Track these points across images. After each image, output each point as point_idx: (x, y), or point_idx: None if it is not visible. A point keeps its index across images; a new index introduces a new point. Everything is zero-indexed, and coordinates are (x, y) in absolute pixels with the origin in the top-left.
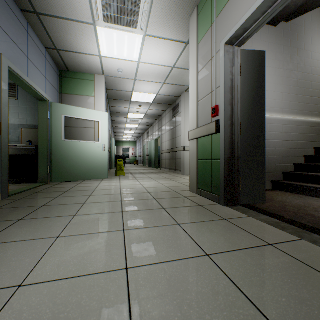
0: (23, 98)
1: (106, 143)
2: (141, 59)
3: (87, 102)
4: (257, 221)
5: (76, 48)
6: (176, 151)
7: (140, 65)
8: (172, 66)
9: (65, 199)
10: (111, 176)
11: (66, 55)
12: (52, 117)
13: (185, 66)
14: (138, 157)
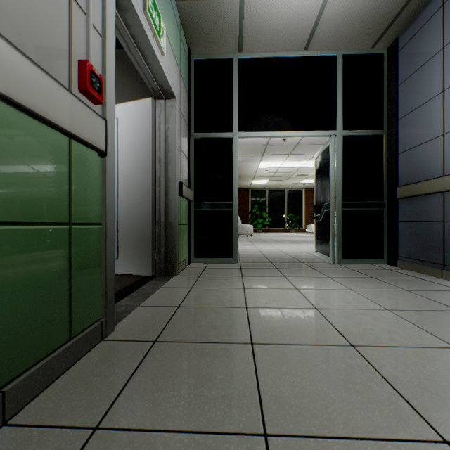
0: None
1: None
2: None
3: None
4: (150, 300)
5: None
6: None
7: None
8: None
9: None
10: None
11: None
12: None
13: None
14: None
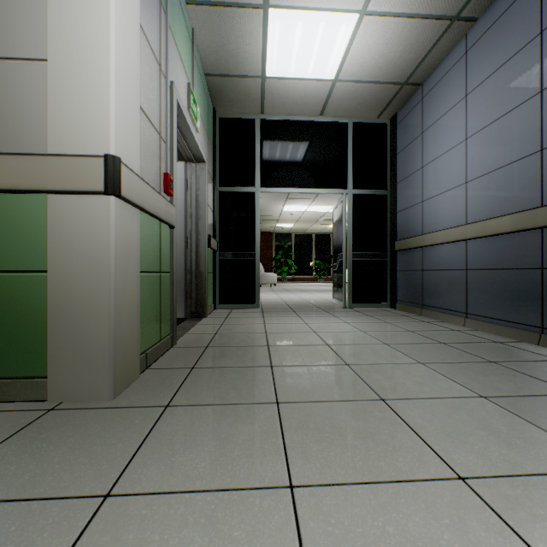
0: None
1: None
2: None
3: None
4: (192, 331)
5: None
6: None
7: None
8: None
9: (514, 381)
10: None
11: None
12: None
13: None
14: None
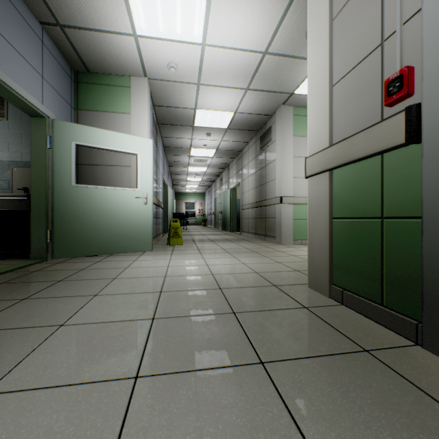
0: (15, 118)
1: (149, 191)
2: (208, 37)
3: (119, 124)
4: None
5: (91, 19)
6: (267, 205)
7: (206, 51)
8: (264, 50)
9: (35, 306)
10: (160, 246)
11: (78, 38)
12: (54, 145)
13: (287, 48)
14: (207, 215)
